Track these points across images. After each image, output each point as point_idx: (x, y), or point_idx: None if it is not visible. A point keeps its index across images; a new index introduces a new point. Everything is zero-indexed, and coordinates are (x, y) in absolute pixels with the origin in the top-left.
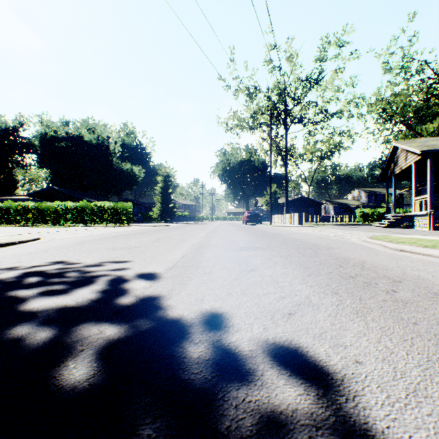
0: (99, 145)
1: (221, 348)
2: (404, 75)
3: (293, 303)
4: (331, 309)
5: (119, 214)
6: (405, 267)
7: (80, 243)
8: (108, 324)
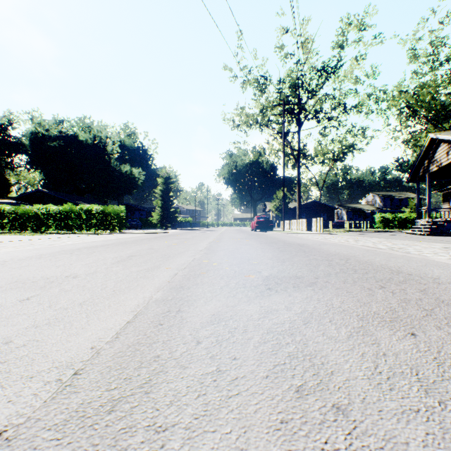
0: (96, 145)
1: None
2: (432, 63)
3: None
4: None
5: (110, 219)
6: None
7: None
8: None
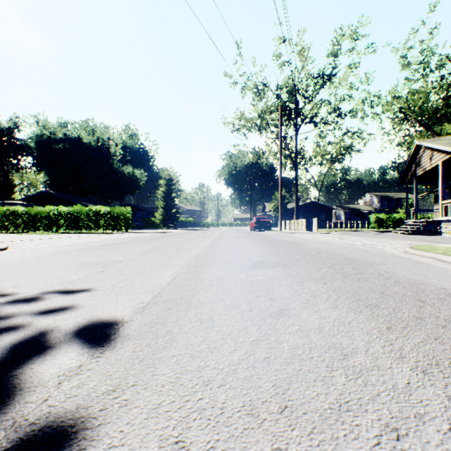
0: (99, 147)
1: None
2: (423, 71)
3: None
4: None
5: (117, 219)
6: None
7: (49, 256)
8: None
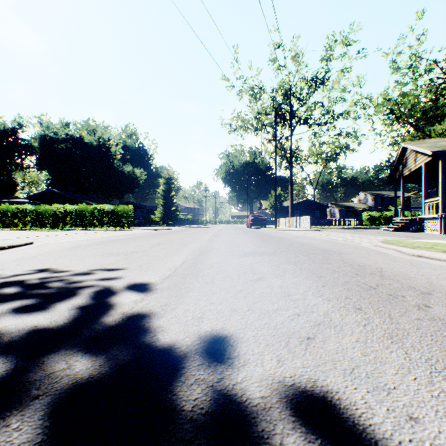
0: (100, 146)
1: (224, 394)
2: (412, 74)
3: (311, 323)
4: (358, 331)
5: (120, 217)
6: (430, 276)
7: (74, 248)
8: (81, 353)
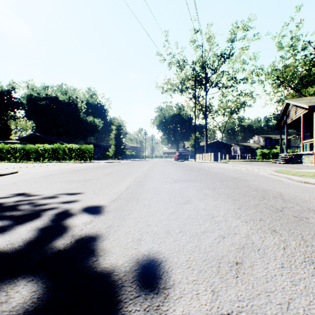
0: (70, 103)
1: None
2: (292, 51)
3: (236, 246)
4: (280, 254)
5: (83, 153)
6: None
7: (47, 176)
8: (24, 282)
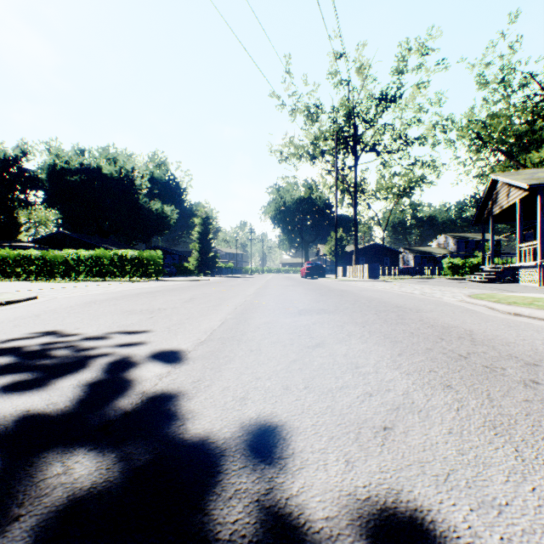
0: (122, 179)
1: (274, 514)
2: (503, 90)
3: (387, 406)
4: (450, 417)
5: (146, 265)
6: (533, 341)
7: (88, 304)
8: (83, 451)
